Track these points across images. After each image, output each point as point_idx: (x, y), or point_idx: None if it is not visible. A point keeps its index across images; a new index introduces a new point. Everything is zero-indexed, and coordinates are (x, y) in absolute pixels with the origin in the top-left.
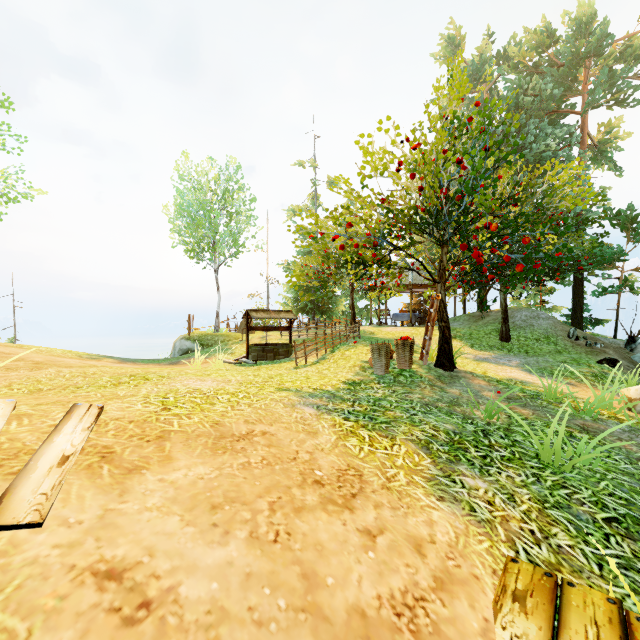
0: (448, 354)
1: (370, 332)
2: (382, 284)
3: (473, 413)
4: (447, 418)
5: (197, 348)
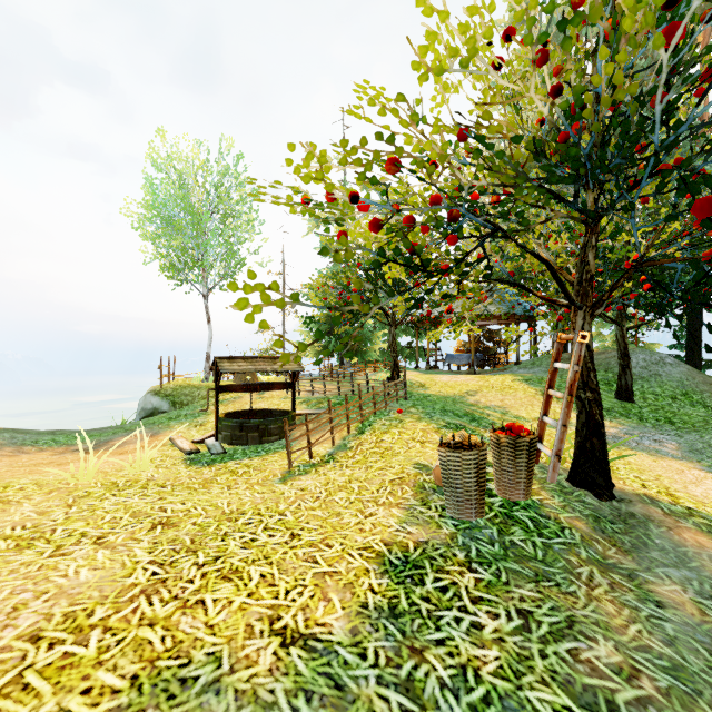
0: (601, 459)
1: (419, 384)
2: (449, 312)
3: None
4: None
5: (166, 408)
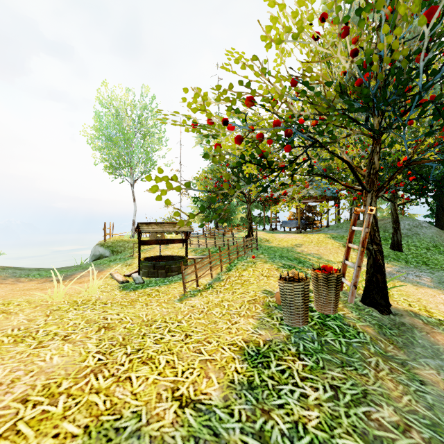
0: (382, 288)
1: (265, 239)
2: (284, 195)
3: None
4: None
5: (108, 254)
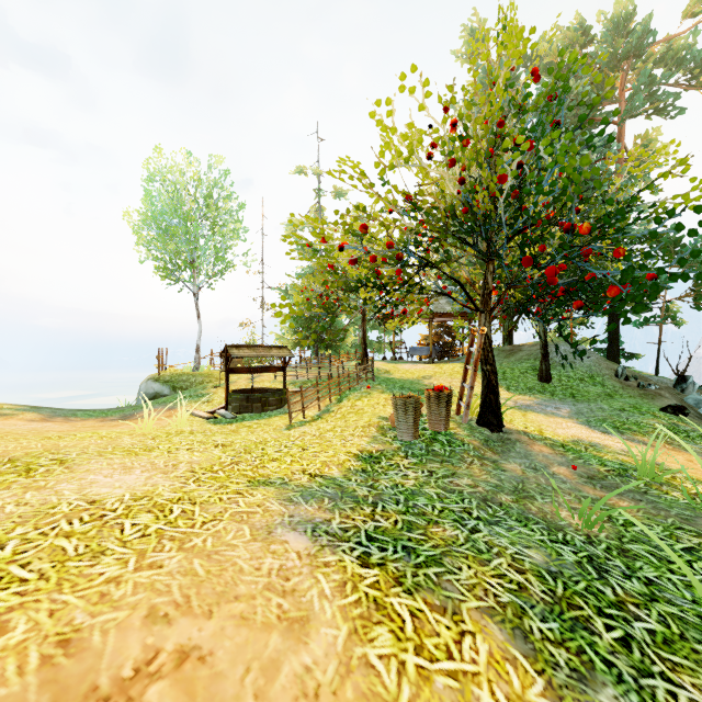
0: (495, 408)
1: (385, 370)
2: (404, 313)
3: (559, 517)
4: (525, 532)
5: (167, 392)
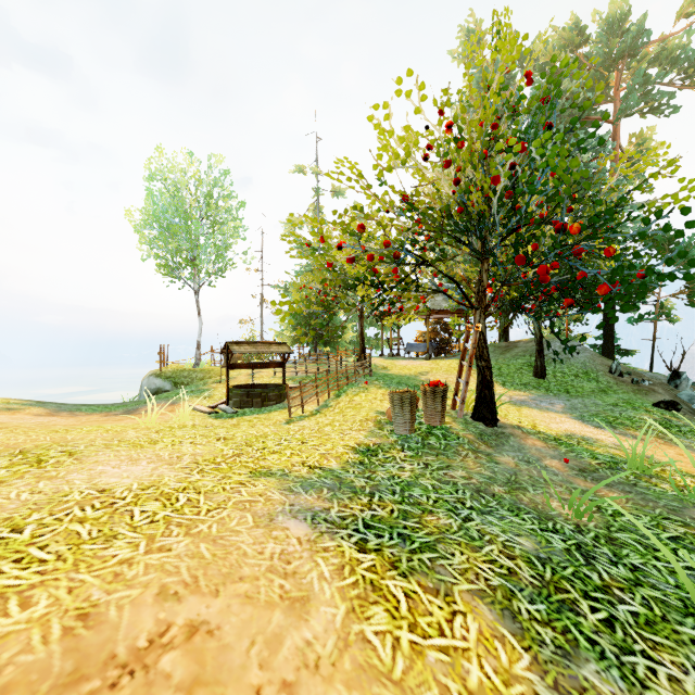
0: (490, 403)
1: (382, 366)
2: (401, 310)
3: (550, 507)
4: (516, 521)
5: (169, 387)
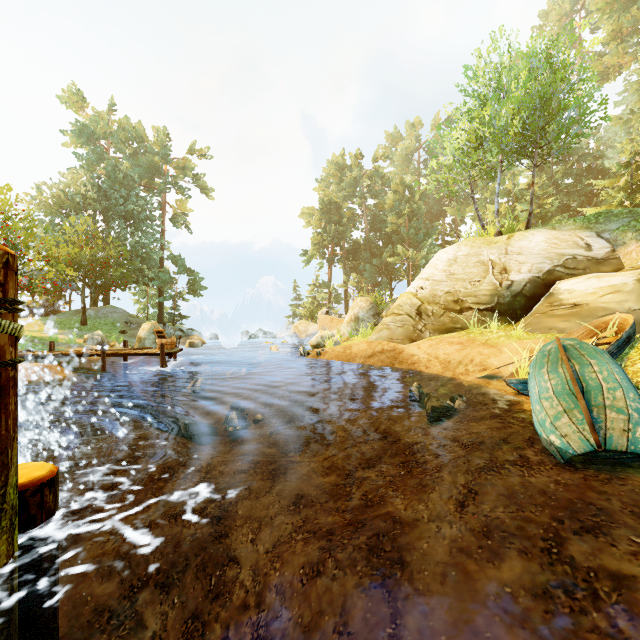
0: None
1: None
2: None
3: None
4: None
5: None
